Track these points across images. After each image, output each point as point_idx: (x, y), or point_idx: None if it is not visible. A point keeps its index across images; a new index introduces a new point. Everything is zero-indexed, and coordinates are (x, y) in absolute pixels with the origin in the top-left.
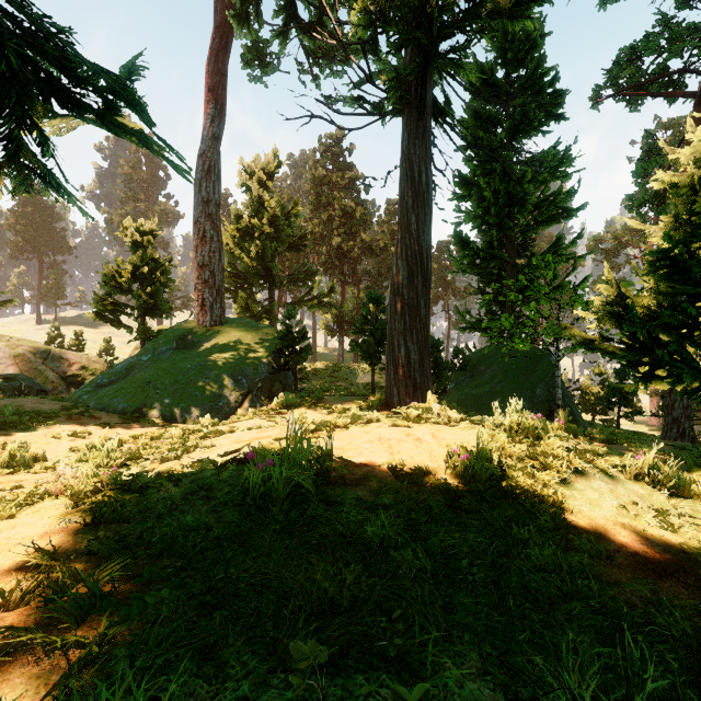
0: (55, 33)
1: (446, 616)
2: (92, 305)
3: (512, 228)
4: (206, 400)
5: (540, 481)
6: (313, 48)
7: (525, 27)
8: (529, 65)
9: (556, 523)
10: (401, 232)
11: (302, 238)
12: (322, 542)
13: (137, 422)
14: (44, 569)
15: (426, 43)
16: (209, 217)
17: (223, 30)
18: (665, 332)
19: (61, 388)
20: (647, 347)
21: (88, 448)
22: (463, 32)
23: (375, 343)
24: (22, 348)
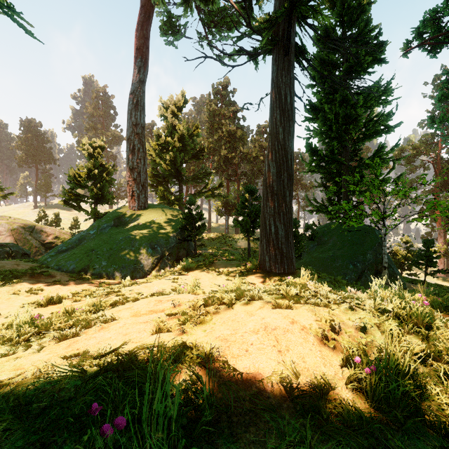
0: None
1: None
2: (61, 195)
3: (346, 140)
4: (131, 262)
5: None
6: (208, 21)
7: None
8: (360, 24)
9: None
10: (271, 140)
11: (201, 150)
12: None
13: (80, 279)
14: None
15: None
16: (137, 135)
17: (147, 7)
18: None
19: (41, 251)
20: None
21: (35, 303)
22: None
23: (250, 221)
24: (16, 225)
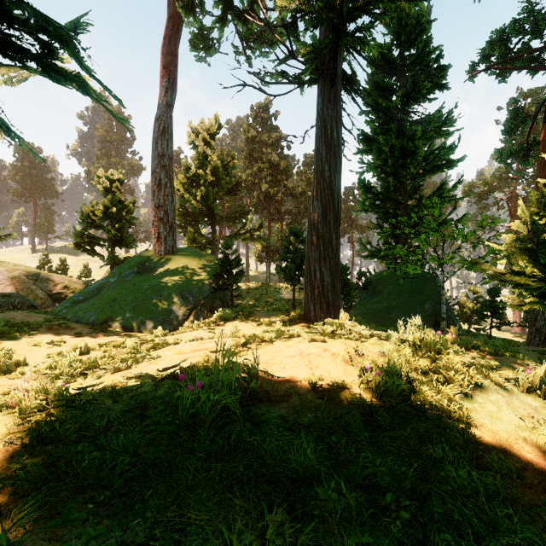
0: None
1: None
2: (72, 237)
3: (404, 176)
4: (160, 314)
5: (445, 395)
6: (246, 34)
7: (415, 15)
8: (419, 45)
9: (465, 439)
10: (316, 178)
11: (238, 185)
12: (245, 474)
13: (104, 332)
14: None
15: (337, 23)
16: (164, 168)
17: (175, 19)
18: None
19: (48, 303)
20: None
21: (61, 354)
22: (368, 13)
23: (295, 268)
24: (18, 272)
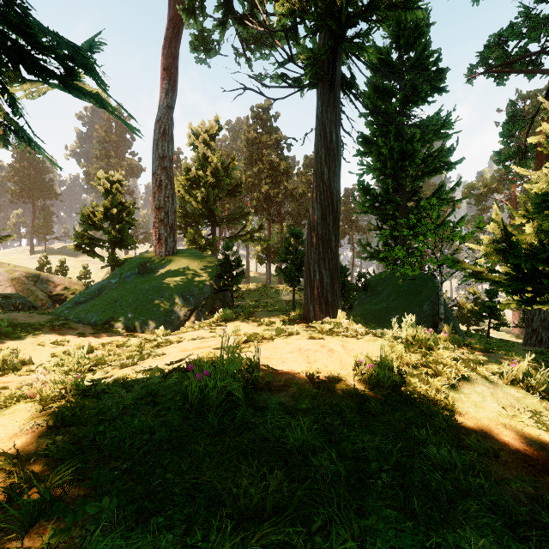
0: (13, 1)
1: (359, 520)
2: (72, 239)
3: (403, 178)
4: (161, 314)
5: (433, 386)
6: (246, 36)
7: (414, 19)
8: (417, 48)
9: (449, 424)
10: (316, 181)
11: (238, 186)
12: (249, 447)
13: (106, 332)
14: (7, 470)
15: (336, 29)
16: (164, 169)
17: (176, 22)
18: (546, 263)
19: (48, 304)
20: (530, 276)
21: (66, 354)
22: (366, 20)
23: (295, 269)
24: (18, 273)
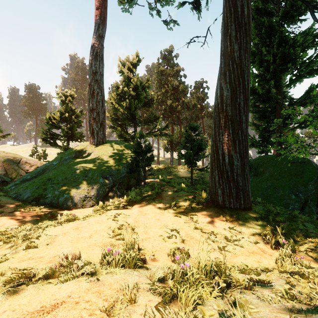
0: None
1: None
2: (39, 134)
3: (280, 81)
4: (82, 192)
5: None
6: None
7: None
8: None
9: None
10: (224, 61)
11: (151, 99)
12: None
13: (27, 210)
14: None
15: None
16: (96, 81)
17: None
18: None
19: None
20: None
21: None
22: None
23: (193, 154)
24: (7, 157)
